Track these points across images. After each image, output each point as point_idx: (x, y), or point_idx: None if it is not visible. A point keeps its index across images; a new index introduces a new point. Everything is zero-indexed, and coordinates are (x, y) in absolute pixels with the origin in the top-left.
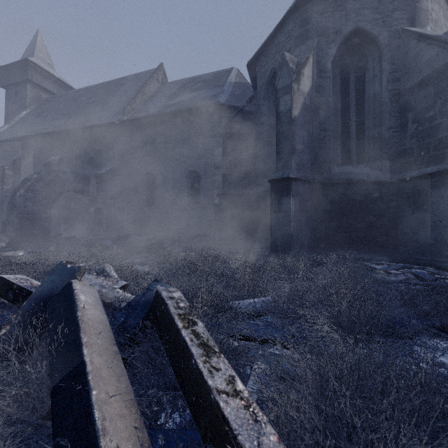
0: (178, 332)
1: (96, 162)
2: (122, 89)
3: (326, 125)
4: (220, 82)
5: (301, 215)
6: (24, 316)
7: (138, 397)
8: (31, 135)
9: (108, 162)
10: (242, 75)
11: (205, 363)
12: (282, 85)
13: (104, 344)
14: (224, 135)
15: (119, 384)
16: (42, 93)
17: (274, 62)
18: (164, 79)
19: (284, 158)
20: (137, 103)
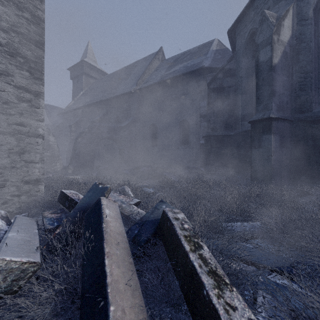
0: (186, 255)
1: (120, 119)
2: (136, 69)
3: (307, 68)
4: (204, 51)
5: (281, 150)
6: (71, 220)
7: (150, 314)
8: (85, 105)
9: (127, 118)
10: (222, 43)
11: (219, 298)
12: (262, 38)
13: (122, 254)
14: (208, 90)
15: (133, 299)
16: (90, 79)
17: (253, 23)
18: (163, 57)
19: (264, 101)
20: (145, 77)
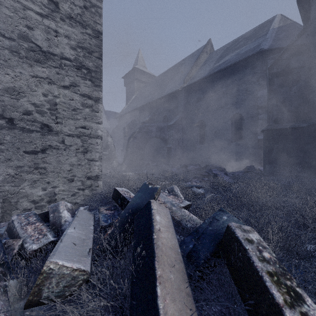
0: (278, 310)
1: (167, 118)
2: (183, 67)
3: None
4: (262, 32)
5: None
6: (121, 221)
7: None
8: (136, 108)
9: (174, 117)
10: (286, 17)
11: None
12: None
13: (177, 280)
14: (270, 75)
15: None
16: (141, 84)
17: None
18: (211, 50)
19: None
20: (192, 73)
